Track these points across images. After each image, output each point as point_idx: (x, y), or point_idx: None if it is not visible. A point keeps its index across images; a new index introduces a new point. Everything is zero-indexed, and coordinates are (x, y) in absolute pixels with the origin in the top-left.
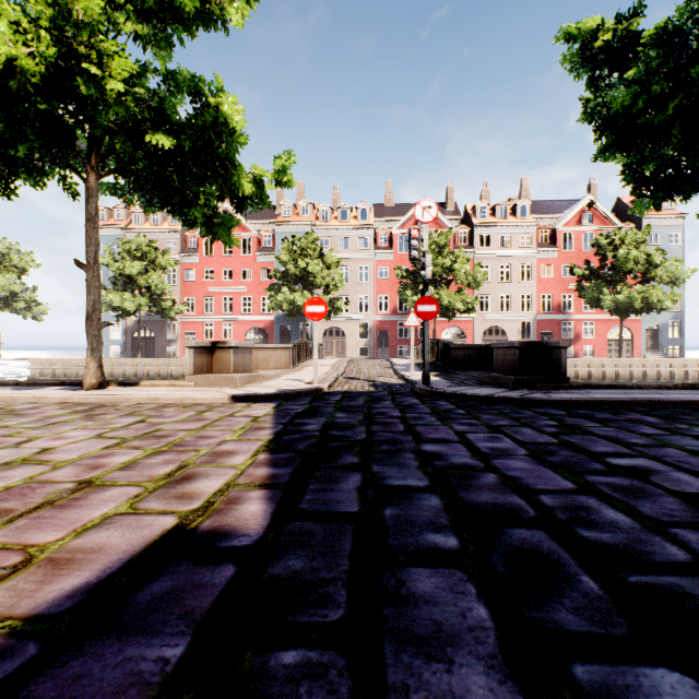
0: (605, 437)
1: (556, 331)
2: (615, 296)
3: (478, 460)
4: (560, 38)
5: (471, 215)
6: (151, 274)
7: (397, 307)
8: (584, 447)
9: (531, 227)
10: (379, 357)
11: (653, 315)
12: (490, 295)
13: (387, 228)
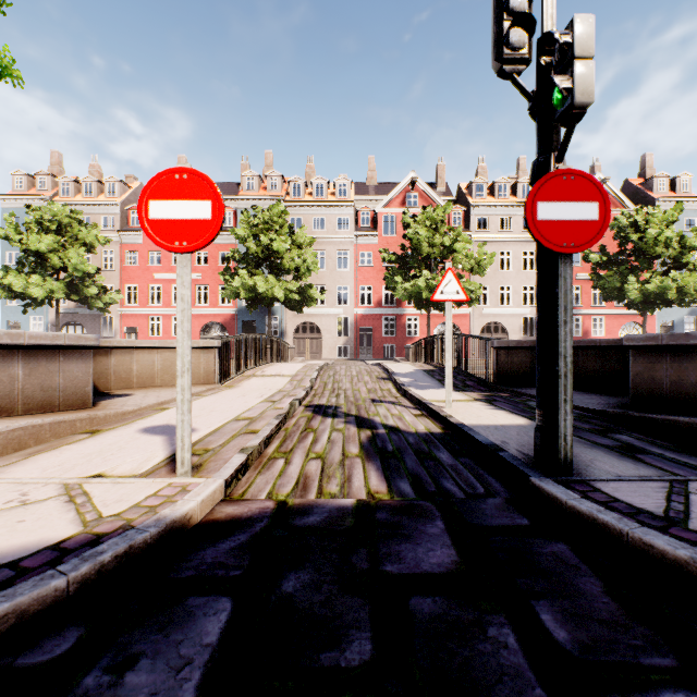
0: None
1: None
2: (642, 285)
3: None
4: None
5: (466, 194)
6: (68, 252)
7: (381, 299)
8: None
9: None
10: (361, 358)
11: (668, 310)
12: (489, 286)
13: (370, 207)
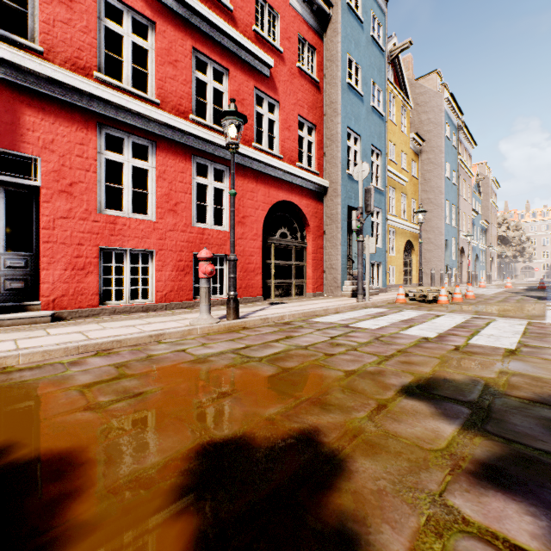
0: None
1: None
2: None
3: None
4: None
5: None
6: None
7: None
8: None
9: None
10: None
11: None
12: None
13: None
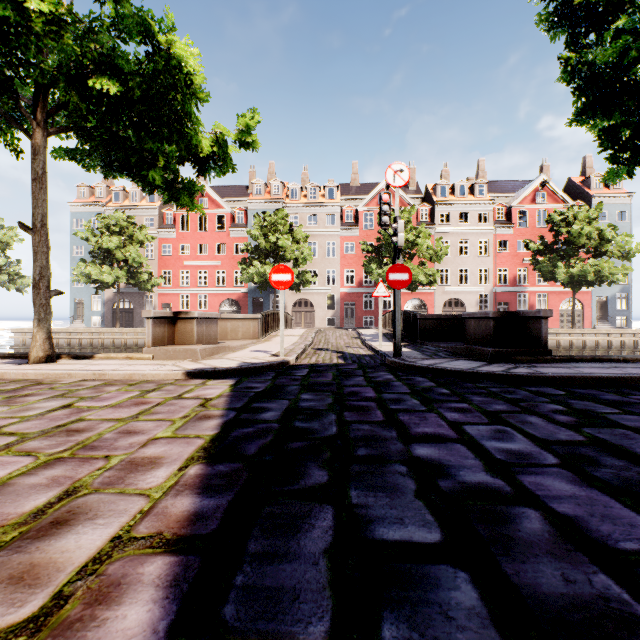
0: None
1: (512, 303)
2: (569, 269)
3: (499, 477)
4: None
5: (432, 194)
6: (128, 248)
7: (362, 280)
8: (628, 449)
9: (488, 205)
10: (345, 327)
11: (602, 287)
12: (450, 269)
13: (353, 206)
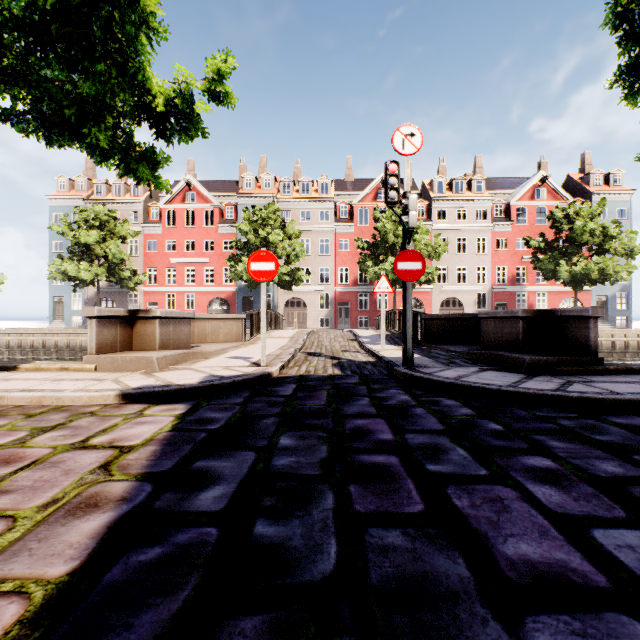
0: None
1: (510, 302)
2: (571, 267)
3: None
4: None
5: (428, 190)
6: (108, 243)
7: (357, 278)
8: None
9: (486, 202)
10: (340, 328)
11: (602, 286)
12: (448, 267)
13: (347, 201)
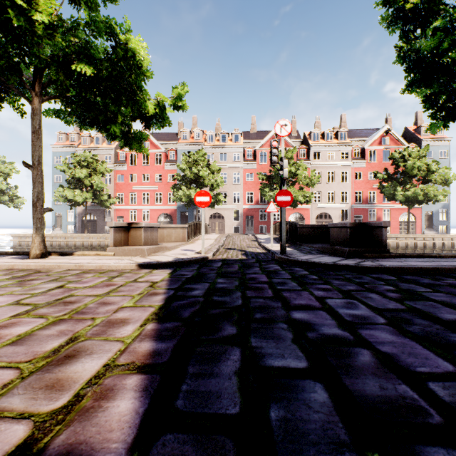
0: (443, 303)
1: (365, 216)
2: (405, 192)
3: (346, 330)
4: (380, 4)
5: (308, 138)
6: (93, 177)
7: (258, 200)
8: (433, 314)
9: (348, 146)
10: (247, 233)
11: (429, 205)
12: (321, 192)
13: (252, 147)
